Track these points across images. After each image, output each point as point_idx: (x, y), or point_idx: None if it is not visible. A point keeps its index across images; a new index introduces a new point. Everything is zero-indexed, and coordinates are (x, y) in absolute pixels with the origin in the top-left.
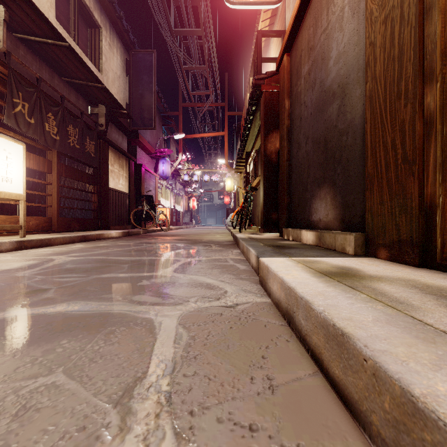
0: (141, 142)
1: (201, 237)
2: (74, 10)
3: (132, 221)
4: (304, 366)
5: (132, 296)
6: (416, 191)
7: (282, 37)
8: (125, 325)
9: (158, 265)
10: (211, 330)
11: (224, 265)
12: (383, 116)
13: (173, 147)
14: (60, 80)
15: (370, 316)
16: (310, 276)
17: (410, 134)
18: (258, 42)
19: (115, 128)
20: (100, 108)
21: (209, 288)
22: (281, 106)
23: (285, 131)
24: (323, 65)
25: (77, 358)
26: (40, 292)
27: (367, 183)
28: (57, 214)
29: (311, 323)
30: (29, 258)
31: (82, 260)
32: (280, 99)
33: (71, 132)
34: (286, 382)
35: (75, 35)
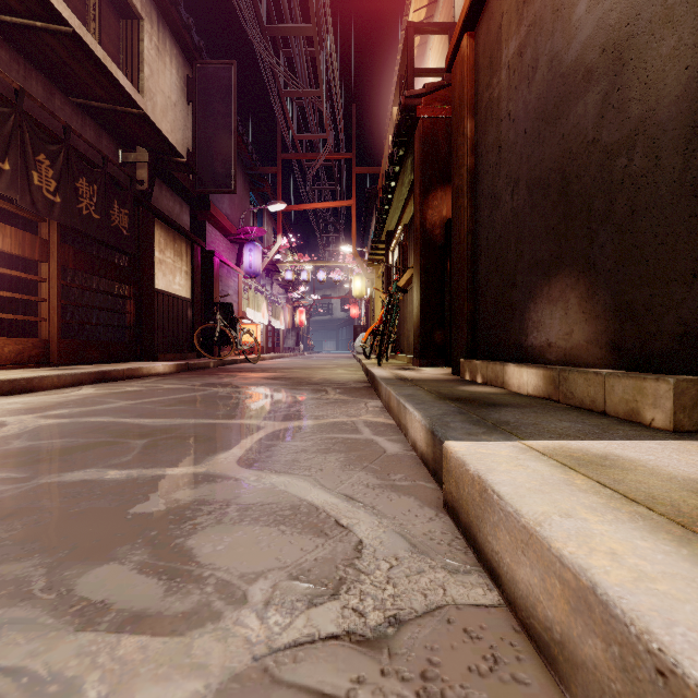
0: (213, 216)
1: (311, 373)
2: None
3: (196, 346)
4: None
5: (82, 571)
6: None
7: (449, 33)
8: None
9: (210, 442)
10: None
11: (352, 440)
12: None
13: (268, 225)
14: (65, 101)
15: None
16: (689, 565)
17: None
18: (409, 43)
19: (168, 189)
20: (140, 153)
21: (313, 527)
22: (456, 134)
23: (465, 178)
24: (556, 23)
25: None
26: None
27: None
28: (58, 334)
29: None
30: None
31: (60, 426)
32: (454, 121)
33: (84, 190)
34: None
35: (95, 27)
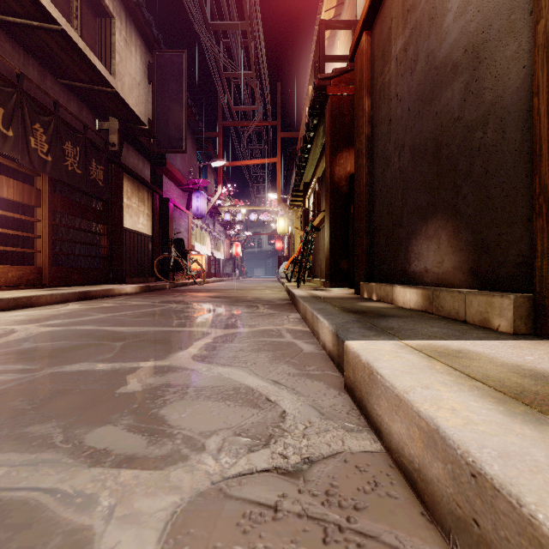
0: (169, 170)
1: (245, 293)
2: None
3: (155, 272)
4: None
5: (88, 430)
6: None
7: (352, 29)
8: None
9: (171, 344)
10: None
11: (277, 342)
12: None
13: (211, 178)
14: (55, 82)
15: None
16: (502, 416)
17: None
18: (321, 36)
19: (134, 150)
20: (112, 122)
21: (250, 402)
22: (357, 109)
23: (364, 143)
24: (431, 28)
25: None
26: None
27: (538, 203)
28: (49, 263)
29: None
30: None
31: (57, 332)
32: (355, 99)
33: (69, 151)
34: None
35: (77, 24)
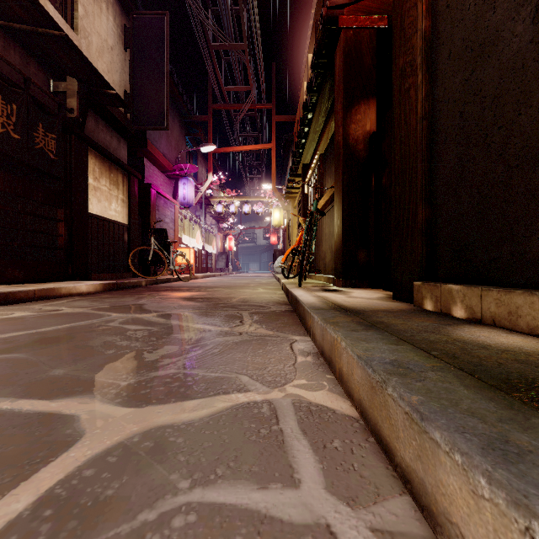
0: (151, 153)
1: (232, 292)
2: None
3: (130, 267)
4: None
5: None
6: None
7: None
8: None
9: None
10: None
11: None
12: None
13: (202, 167)
14: None
15: None
16: None
17: None
18: None
19: (105, 124)
20: (70, 83)
21: None
22: (399, 3)
23: (418, 47)
24: None
25: None
26: None
27: None
28: None
29: None
30: None
31: None
32: None
33: None
34: None
35: None
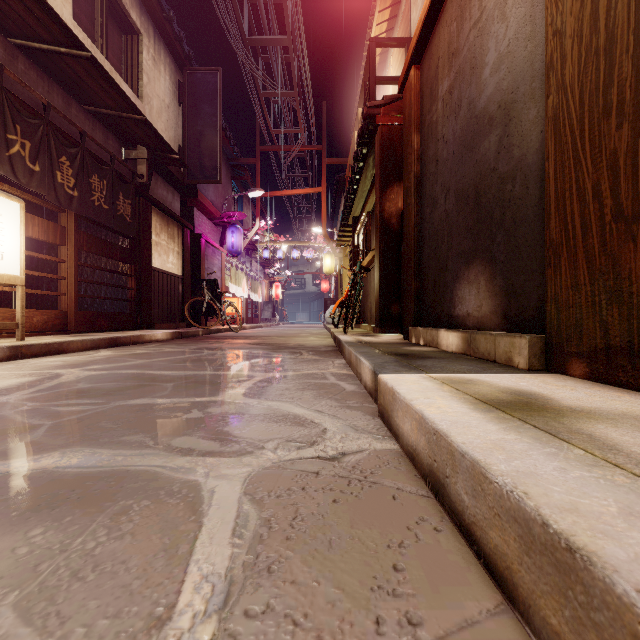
0: (200, 202)
1: (287, 339)
2: (101, 6)
3: (187, 317)
4: (474, 589)
5: (171, 438)
6: (639, 266)
7: (406, 47)
8: (150, 497)
9: (219, 384)
10: (299, 505)
11: (322, 383)
12: (578, 146)
13: (247, 209)
14: (80, 109)
15: (611, 502)
16: (468, 410)
17: (628, 173)
18: (371, 55)
19: (162, 180)
20: (140, 151)
21: (297, 423)
22: (406, 145)
23: (412, 182)
24: (472, 77)
25: (48, 570)
26: (24, 431)
27: (548, 255)
28: (75, 307)
29: (485, 504)
30: (24, 373)
31: (104, 375)
32: (405, 134)
33: (96, 185)
34: (446, 631)
35: (103, 44)
